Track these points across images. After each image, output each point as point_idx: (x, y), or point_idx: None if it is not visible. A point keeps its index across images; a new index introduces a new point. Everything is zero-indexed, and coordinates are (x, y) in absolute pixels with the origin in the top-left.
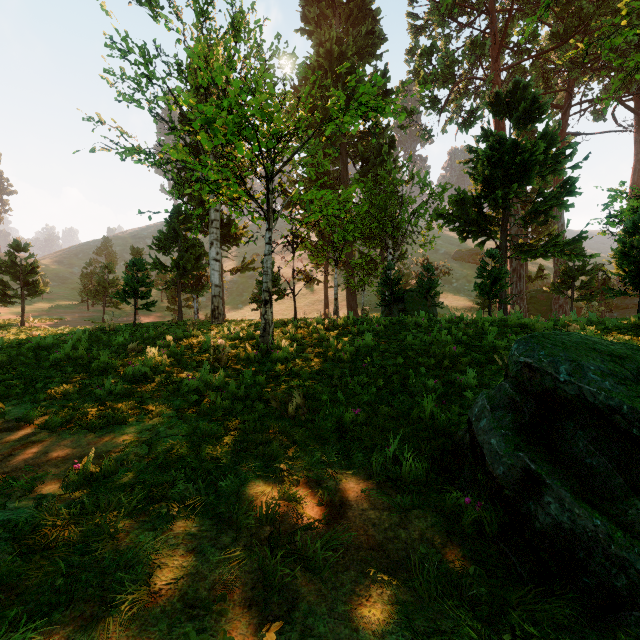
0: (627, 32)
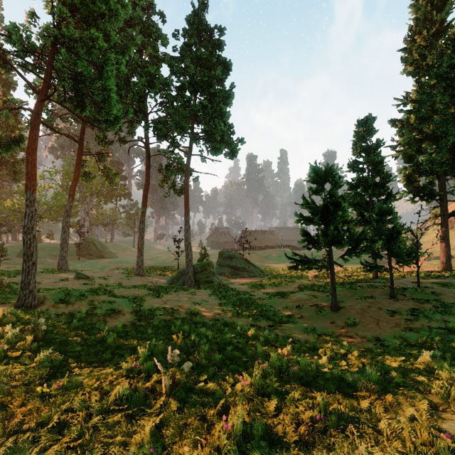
0: None
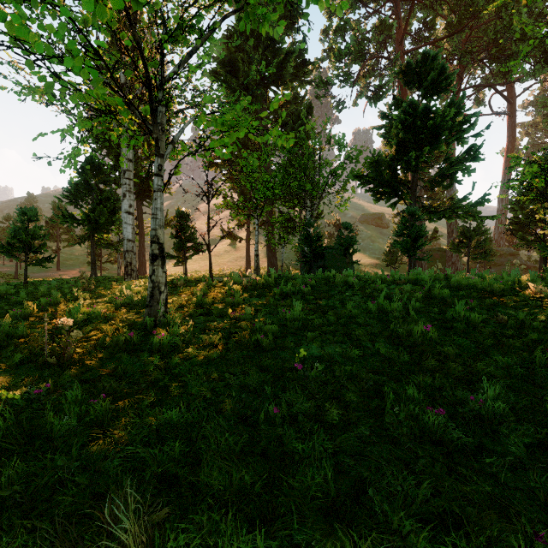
0: None
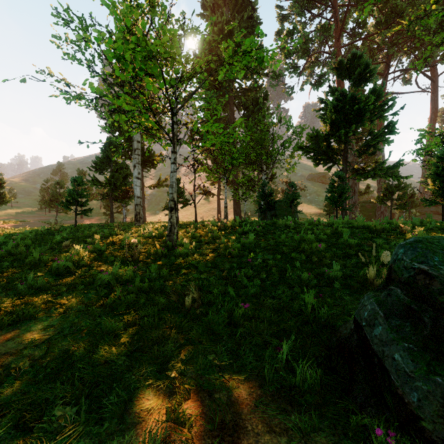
0: (437, 14)
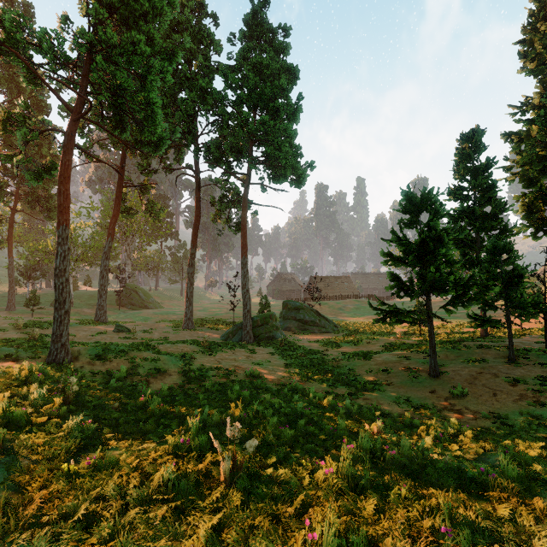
0: None
